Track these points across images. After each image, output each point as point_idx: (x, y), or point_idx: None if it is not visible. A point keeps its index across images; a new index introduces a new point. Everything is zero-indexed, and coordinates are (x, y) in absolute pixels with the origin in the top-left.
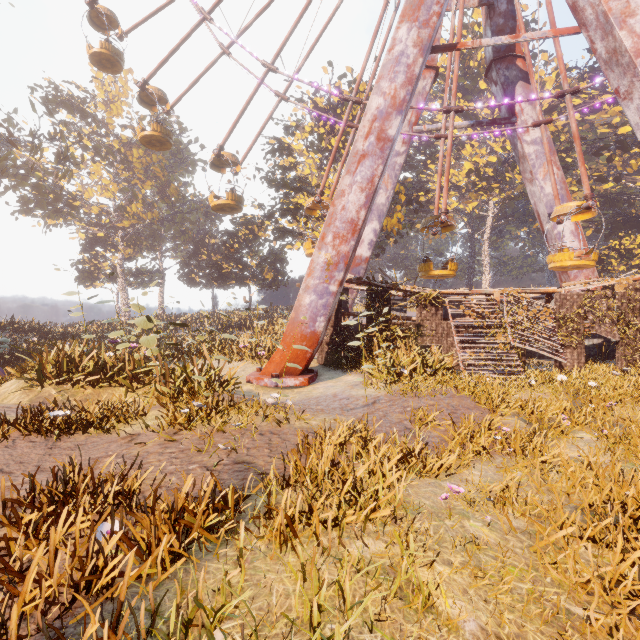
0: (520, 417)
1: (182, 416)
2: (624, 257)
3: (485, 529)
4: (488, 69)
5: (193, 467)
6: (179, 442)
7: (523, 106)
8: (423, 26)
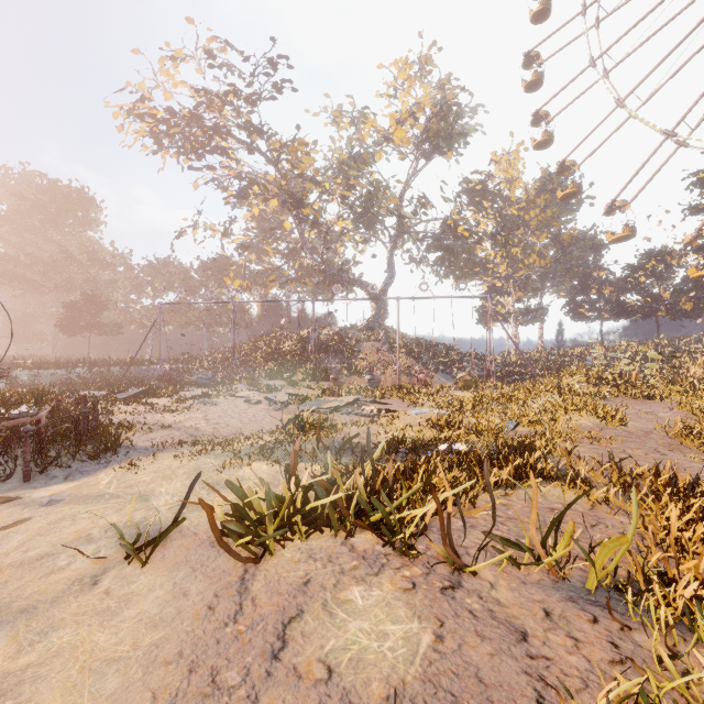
0: None
1: None
2: None
3: None
4: None
5: None
6: None
7: None
8: None
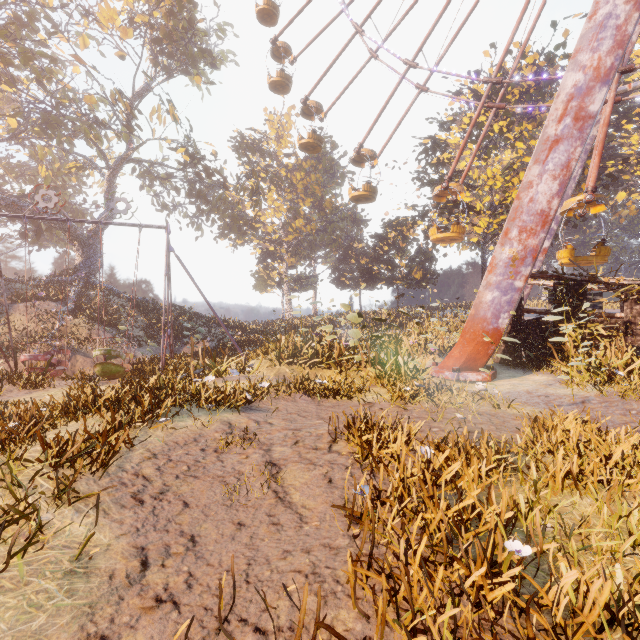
0: None
1: (406, 392)
2: None
3: None
4: None
5: (435, 430)
6: (410, 412)
7: None
8: None
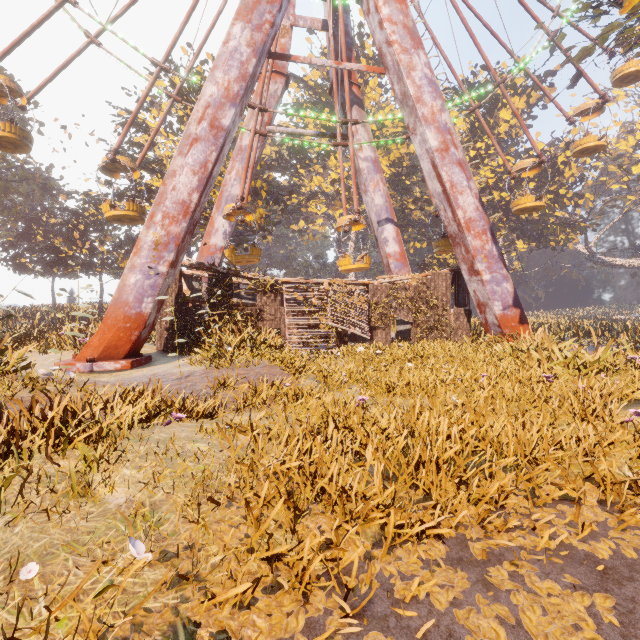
0: (317, 380)
1: None
2: (442, 265)
3: (206, 447)
4: (331, 88)
5: None
6: None
7: (358, 127)
8: (256, 29)
